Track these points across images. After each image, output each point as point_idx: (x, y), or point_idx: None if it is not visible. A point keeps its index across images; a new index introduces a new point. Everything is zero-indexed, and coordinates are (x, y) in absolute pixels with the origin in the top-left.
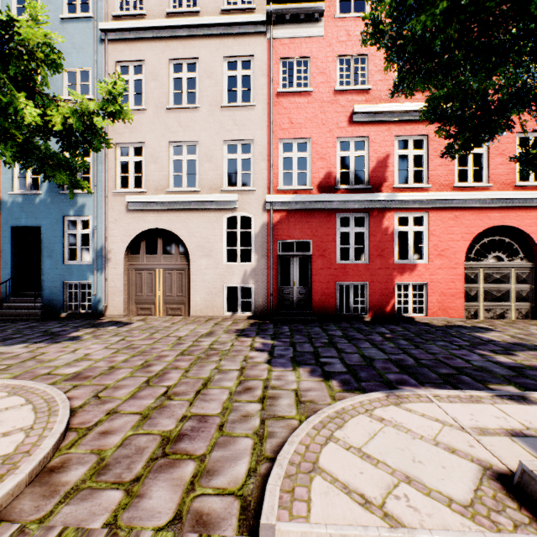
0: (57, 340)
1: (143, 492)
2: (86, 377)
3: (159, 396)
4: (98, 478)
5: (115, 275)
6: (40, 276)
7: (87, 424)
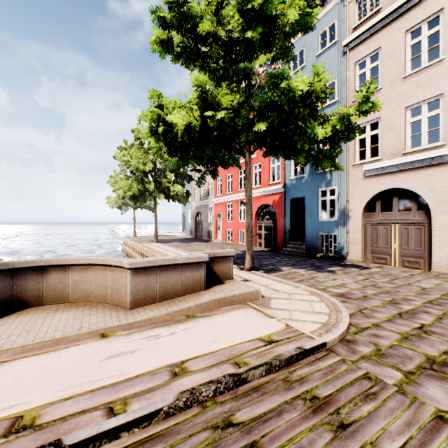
0: (320, 270)
1: (418, 382)
2: (348, 298)
3: (413, 328)
4: (380, 358)
5: (354, 229)
6: (304, 229)
7: (360, 325)
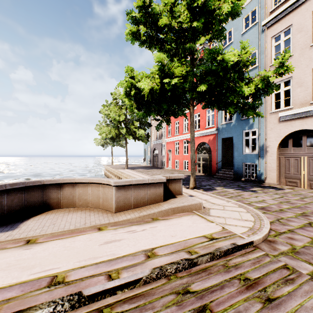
0: (245, 190)
1: None
2: (268, 210)
3: None
4: (295, 255)
5: (270, 160)
6: (232, 160)
7: (278, 230)
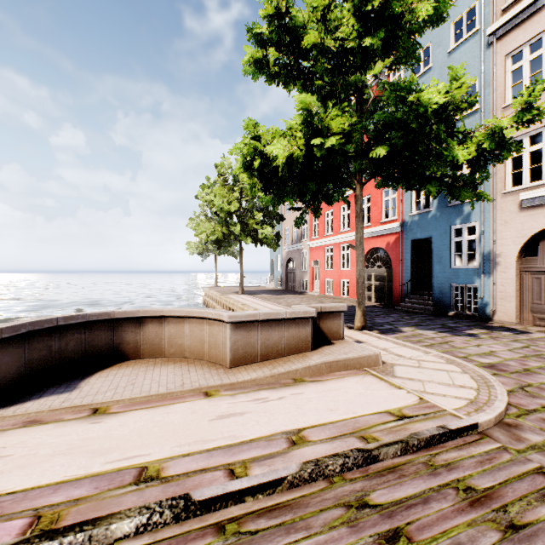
0: (456, 333)
1: None
2: (501, 370)
3: None
4: None
5: (504, 279)
6: (430, 279)
7: (524, 406)
